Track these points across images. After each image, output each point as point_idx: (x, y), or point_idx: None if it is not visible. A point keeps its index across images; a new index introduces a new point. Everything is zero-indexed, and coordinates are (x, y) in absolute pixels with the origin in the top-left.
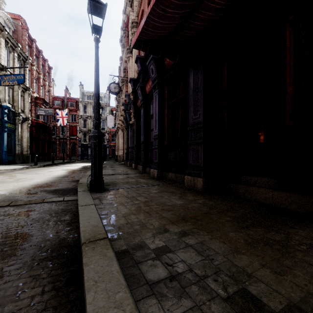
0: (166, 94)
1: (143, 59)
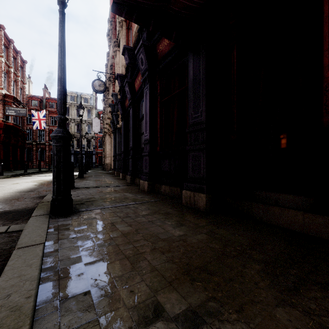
0: (158, 90)
1: (131, 51)
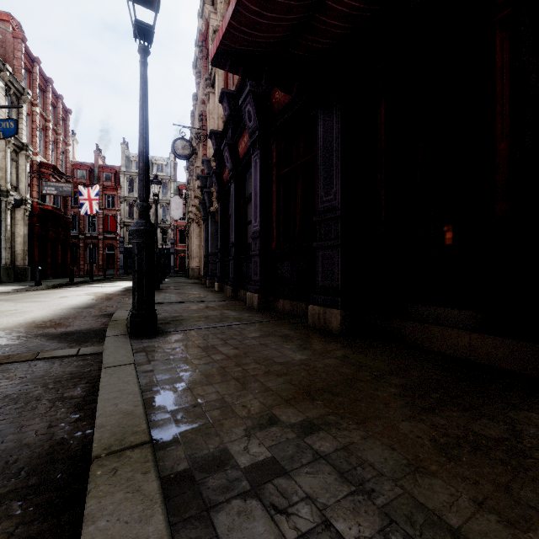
0: (274, 158)
1: (233, 97)
